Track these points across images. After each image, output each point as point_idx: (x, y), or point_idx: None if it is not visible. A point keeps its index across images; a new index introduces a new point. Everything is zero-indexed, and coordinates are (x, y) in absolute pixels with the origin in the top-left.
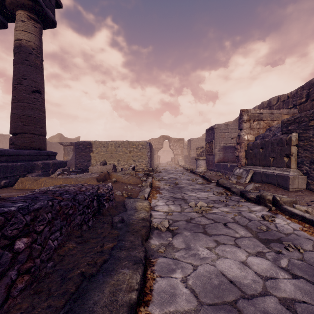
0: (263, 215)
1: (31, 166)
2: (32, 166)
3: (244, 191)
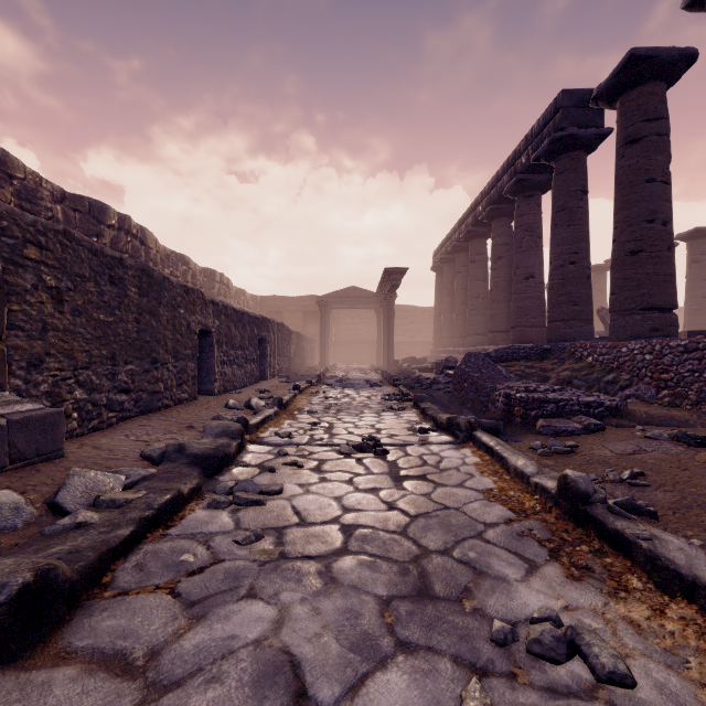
0: (284, 435)
1: None
2: None
3: (208, 457)
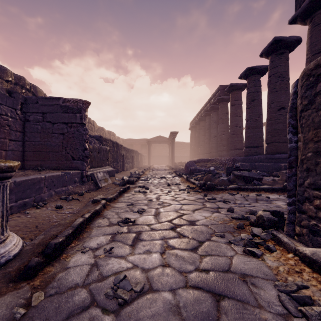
0: (146, 176)
1: (279, 166)
2: (280, 166)
3: (137, 176)
